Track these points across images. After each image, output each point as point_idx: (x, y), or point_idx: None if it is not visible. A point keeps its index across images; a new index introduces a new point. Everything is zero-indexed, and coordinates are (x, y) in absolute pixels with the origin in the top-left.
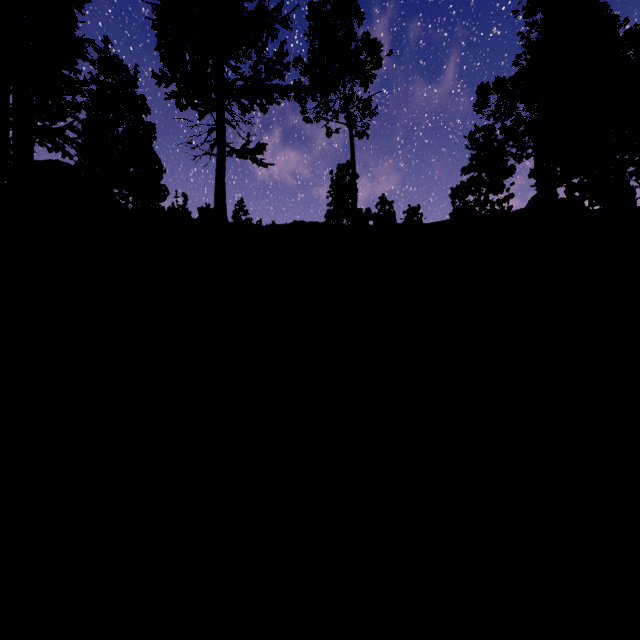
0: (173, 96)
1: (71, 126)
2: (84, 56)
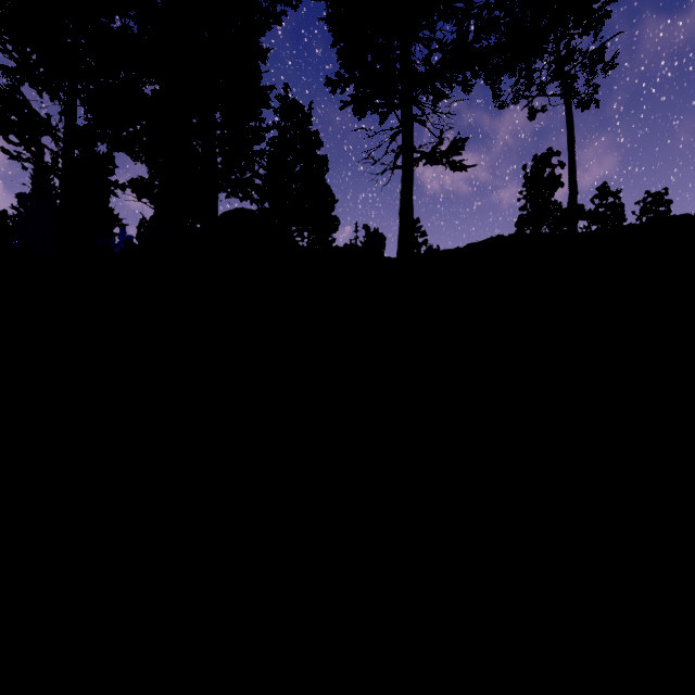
0: (350, 102)
1: (257, 174)
2: (267, 104)
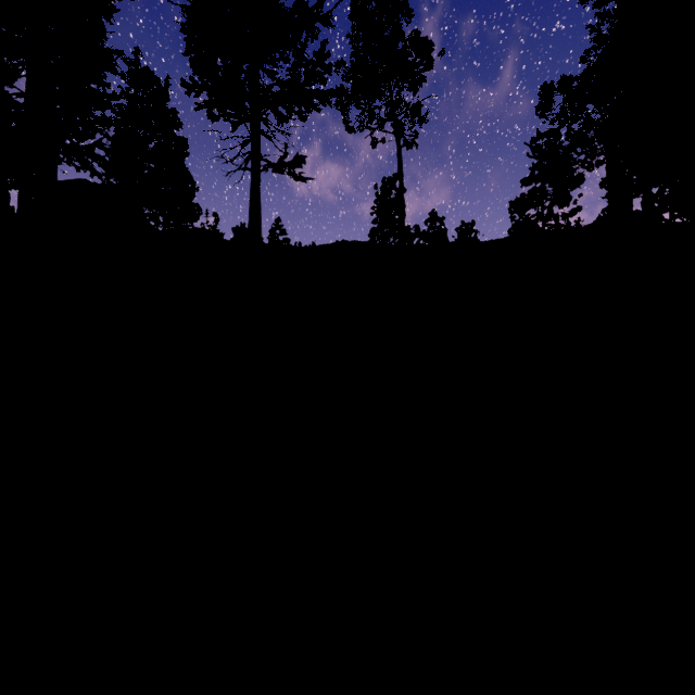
0: (204, 106)
1: (100, 143)
2: (113, 68)
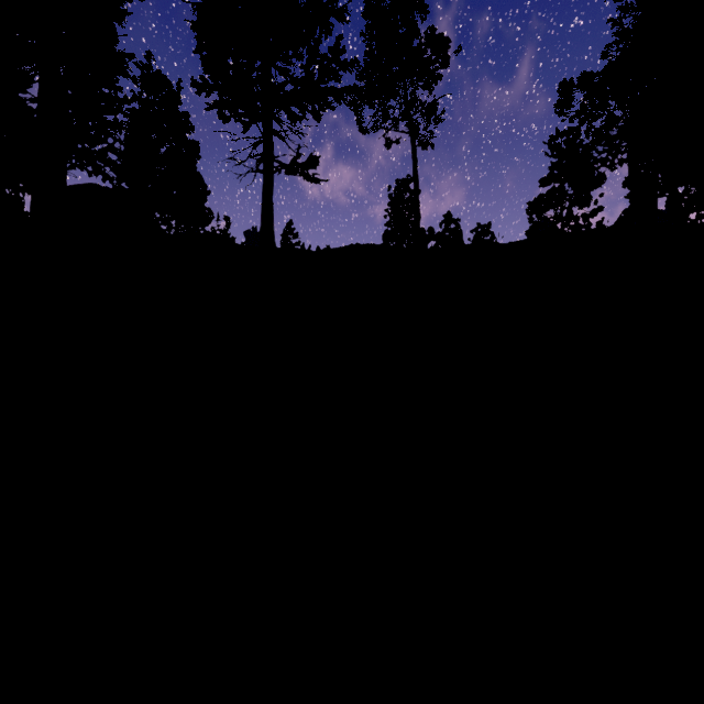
0: (215, 106)
1: (112, 148)
2: (125, 72)
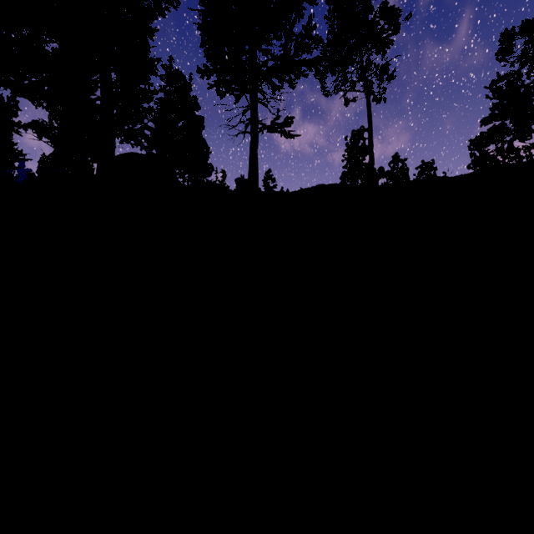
0: (214, 85)
1: (146, 126)
2: (154, 72)
